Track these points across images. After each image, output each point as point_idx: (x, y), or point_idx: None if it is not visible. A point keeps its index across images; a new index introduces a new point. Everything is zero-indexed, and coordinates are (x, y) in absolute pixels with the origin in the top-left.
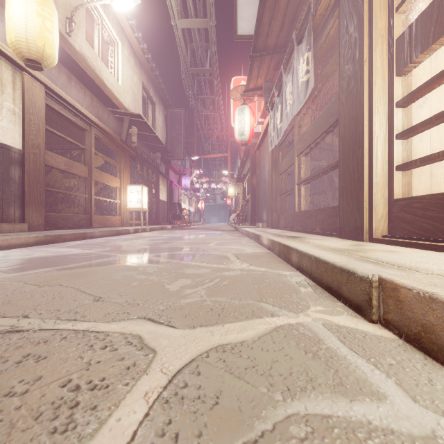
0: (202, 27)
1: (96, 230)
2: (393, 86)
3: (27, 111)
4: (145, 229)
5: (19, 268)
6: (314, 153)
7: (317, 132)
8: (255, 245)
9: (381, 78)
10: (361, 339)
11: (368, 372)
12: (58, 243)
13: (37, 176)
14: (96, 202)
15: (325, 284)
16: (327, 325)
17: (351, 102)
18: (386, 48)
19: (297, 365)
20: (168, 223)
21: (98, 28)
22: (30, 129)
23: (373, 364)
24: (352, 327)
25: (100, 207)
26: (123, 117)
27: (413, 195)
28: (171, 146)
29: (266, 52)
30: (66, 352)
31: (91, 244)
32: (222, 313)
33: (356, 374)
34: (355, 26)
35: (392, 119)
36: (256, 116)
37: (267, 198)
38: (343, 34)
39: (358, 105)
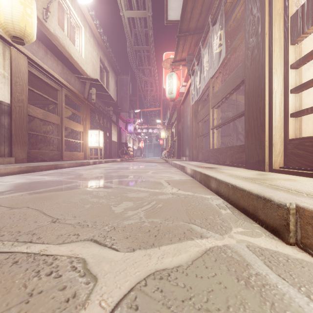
0: (142, 16)
1: (65, 162)
2: (288, 52)
3: (14, 75)
4: (101, 161)
5: (0, 192)
6: (223, 107)
7: (227, 90)
8: (181, 173)
9: (279, 46)
10: (285, 263)
11: (304, 305)
12: (36, 172)
13: (21, 123)
14: (66, 142)
15: (241, 207)
16: (251, 247)
17: (254, 66)
18: (282, 23)
19: (233, 296)
20: (118, 157)
21: (67, 17)
22: (16, 88)
23: (306, 295)
24: (274, 250)
25: (69, 145)
26: (85, 81)
27: (302, 136)
28: (120, 102)
29: (189, 33)
30: (13, 280)
31: (60, 173)
32: (158, 235)
33: (294, 309)
34: (258, 7)
35: (287, 78)
36: (181, 81)
37: (189, 139)
38: (248, 15)
39: (260, 68)
